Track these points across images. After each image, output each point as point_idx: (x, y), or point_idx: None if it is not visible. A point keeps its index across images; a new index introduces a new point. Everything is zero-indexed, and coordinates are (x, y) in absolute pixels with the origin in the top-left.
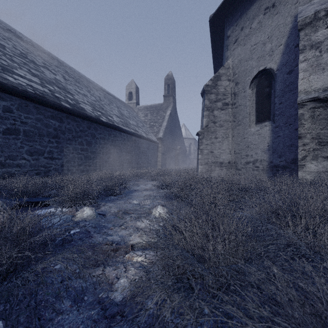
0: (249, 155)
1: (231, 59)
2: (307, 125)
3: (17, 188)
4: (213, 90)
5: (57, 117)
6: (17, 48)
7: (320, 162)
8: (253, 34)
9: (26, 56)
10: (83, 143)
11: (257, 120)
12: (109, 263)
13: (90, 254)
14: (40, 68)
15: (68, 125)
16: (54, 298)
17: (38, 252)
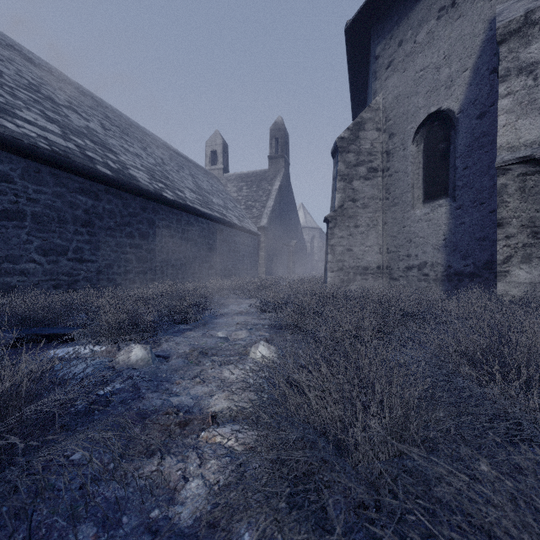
0: (412, 254)
1: (382, 95)
2: (513, 204)
3: (18, 311)
4: (352, 147)
5: (89, 190)
6: (23, 76)
7: (535, 266)
8: (420, 52)
9: (39, 89)
10: (134, 235)
11: (425, 196)
12: (172, 449)
13: (136, 434)
14: (62, 109)
15: (108, 204)
16: (64, 519)
17: (42, 429)
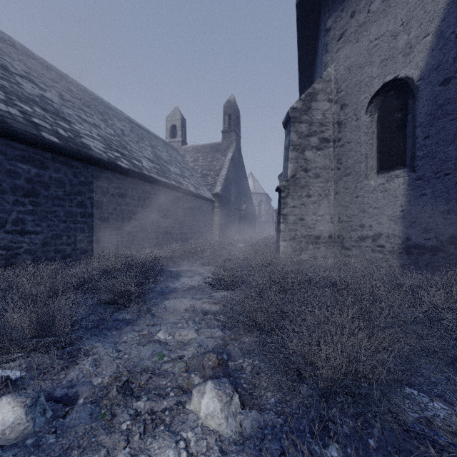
0: (365, 225)
1: (334, 67)
2: None
3: None
4: (304, 118)
5: (33, 158)
6: None
7: None
8: (374, 20)
9: None
10: (85, 204)
11: (379, 166)
12: None
13: None
14: (15, 77)
15: (56, 173)
16: None
17: None
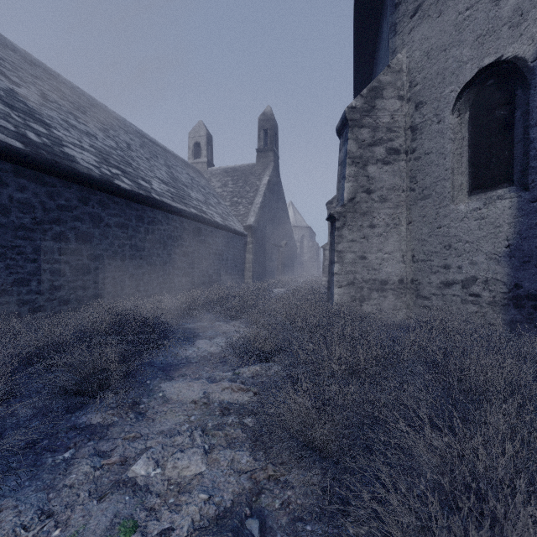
0: (452, 265)
1: (405, 53)
2: None
3: None
4: (366, 120)
5: None
6: None
7: None
8: None
9: None
10: (67, 237)
11: (472, 184)
12: None
13: None
14: None
15: (20, 192)
16: None
17: None
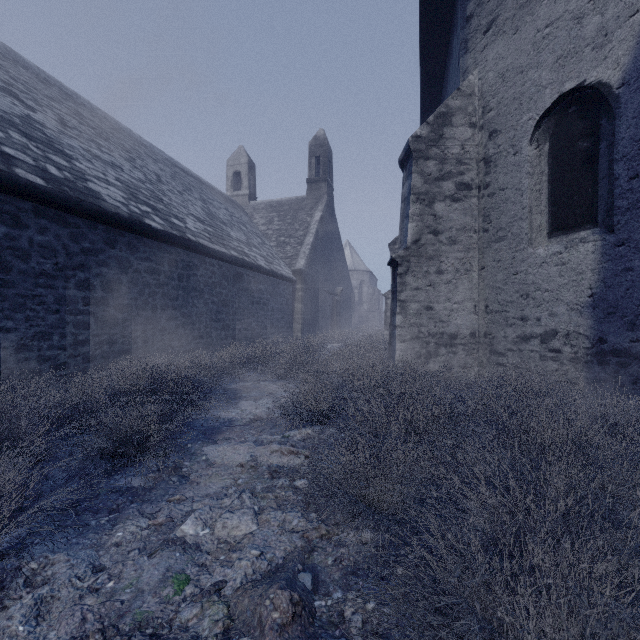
0: (530, 317)
1: (478, 74)
2: None
3: None
4: (432, 151)
5: None
6: None
7: None
8: None
9: None
10: (92, 285)
11: (552, 225)
12: None
13: None
14: None
15: (41, 234)
16: None
17: None
